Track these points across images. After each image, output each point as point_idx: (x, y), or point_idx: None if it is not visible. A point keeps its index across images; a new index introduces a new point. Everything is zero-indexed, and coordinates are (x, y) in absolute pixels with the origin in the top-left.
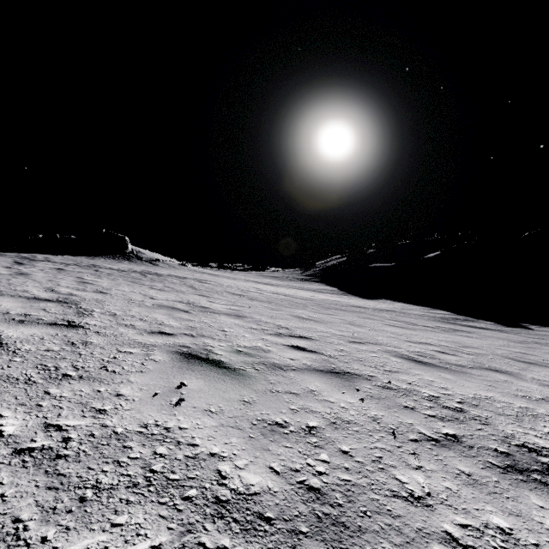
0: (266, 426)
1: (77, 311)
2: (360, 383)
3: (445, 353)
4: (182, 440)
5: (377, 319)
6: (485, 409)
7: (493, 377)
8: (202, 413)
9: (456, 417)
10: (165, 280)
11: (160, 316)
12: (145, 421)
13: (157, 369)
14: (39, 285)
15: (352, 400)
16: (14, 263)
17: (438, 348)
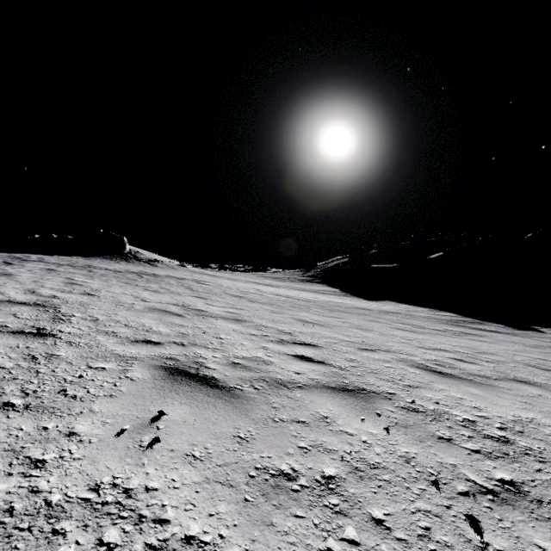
0: (268, 479)
1: (53, 316)
2: (380, 403)
3: (464, 361)
4: (146, 512)
5: (383, 322)
6: (533, 438)
7: (525, 391)
8: (181, 459)
9: (505, 451)
10: (161, 281)
11: (149, 321)
12: (98, 479)
13: (132, 391)
14: (19, 286)
15: (375, 429)
16: (2, 263)
17: (455, 355)
